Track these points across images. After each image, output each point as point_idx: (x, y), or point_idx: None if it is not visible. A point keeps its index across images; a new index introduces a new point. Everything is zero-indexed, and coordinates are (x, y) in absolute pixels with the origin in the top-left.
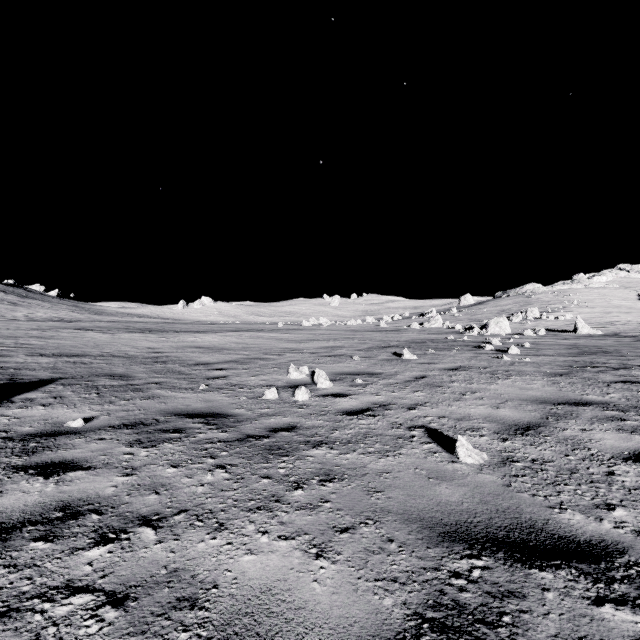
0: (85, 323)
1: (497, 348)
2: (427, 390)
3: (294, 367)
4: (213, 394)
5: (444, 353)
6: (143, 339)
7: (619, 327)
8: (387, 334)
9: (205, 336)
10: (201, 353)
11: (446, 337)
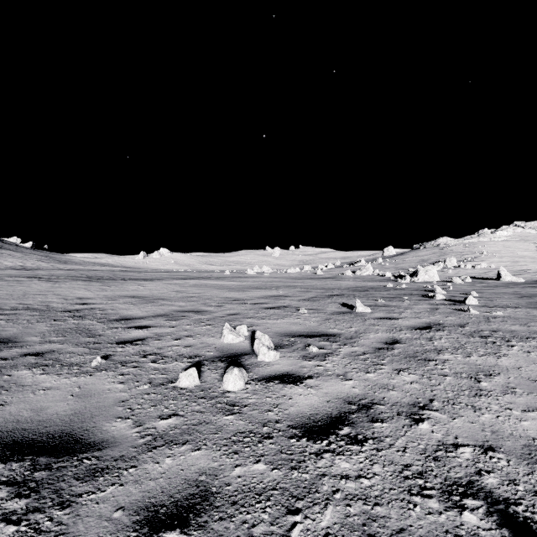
0: (42, 271)
1: (446, 297)
2: (415, 368)
3: (229, 327)
4: (103, 377)
5: (397, 304)
6: (82, 288)
7: (534, 275)
8: (326, 281)
9: (149, 284)
10: (132, 304)
11: (383, 284)
